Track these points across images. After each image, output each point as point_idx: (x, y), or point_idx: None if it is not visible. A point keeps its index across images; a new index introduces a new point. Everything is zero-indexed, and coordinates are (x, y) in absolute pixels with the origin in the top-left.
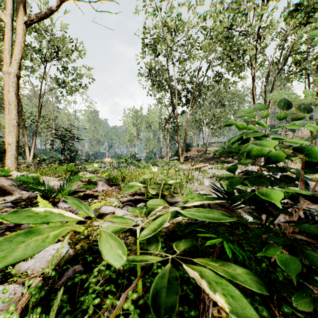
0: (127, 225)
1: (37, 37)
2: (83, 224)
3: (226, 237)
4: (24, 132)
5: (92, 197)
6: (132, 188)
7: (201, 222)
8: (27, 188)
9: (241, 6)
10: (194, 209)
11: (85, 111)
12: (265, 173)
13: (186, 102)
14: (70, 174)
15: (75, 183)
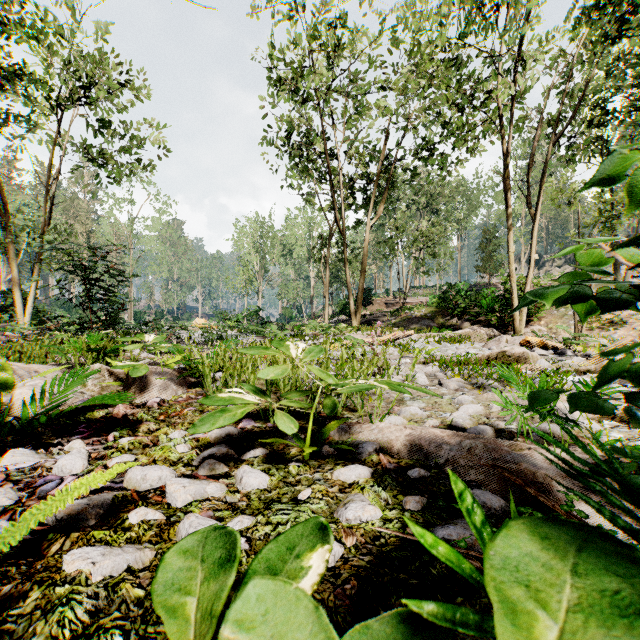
0: None
1: (39, 52)
2: (36, 555)
3: None
4: (12, 261)
5: (124, 424)
6: (224, 412)
7: None
8: None
9: None
10: None
11: (154, 219)
12: (539, 352)
13: (363, 203)
14: (97, 356)
15: (96, 381)
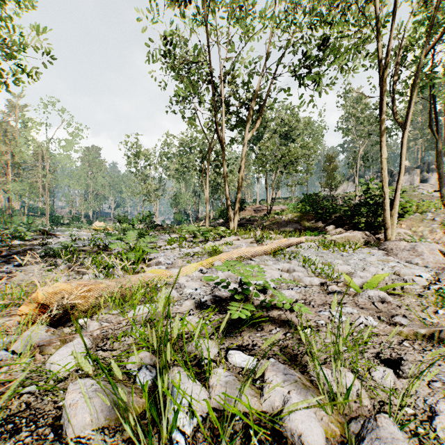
0: None
1: None
2: None
3: None
4: None
5: None
6: None
7: None
8: None
9: None
10: None
11: (67, 141)
12: None
13: (239, 122)
14: None
15: None
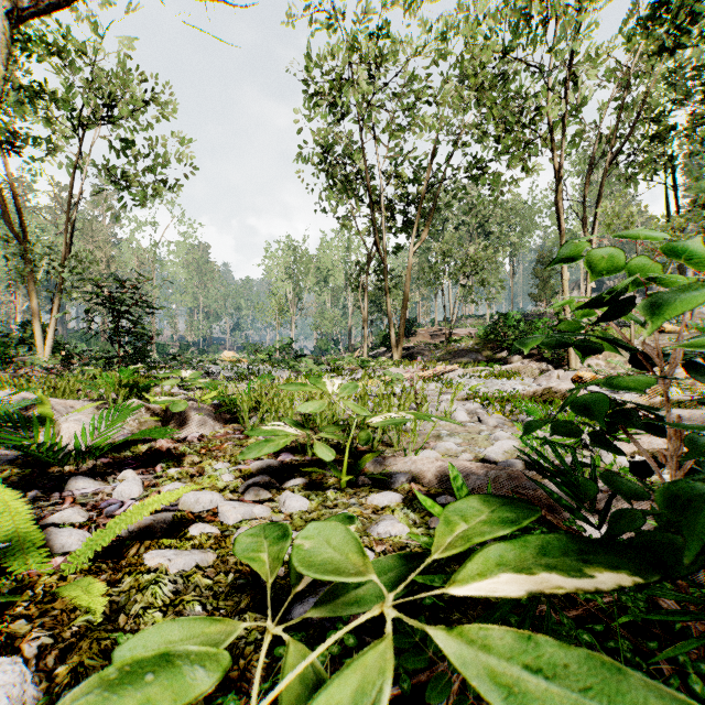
0: (216, 633)
1: (61, 70)
2: (118, 557)
3: (566, 634)
4: (32, 291)
5: (168, 457)
6: (269, 442)
7: (497, 608)
8: (4, 431)
9: (534, 3)
10: (506, 637)
11: (178, 244)
12: (590, 388)
13: (405, 225)
14: (129, 391)
15: (134, 417)
